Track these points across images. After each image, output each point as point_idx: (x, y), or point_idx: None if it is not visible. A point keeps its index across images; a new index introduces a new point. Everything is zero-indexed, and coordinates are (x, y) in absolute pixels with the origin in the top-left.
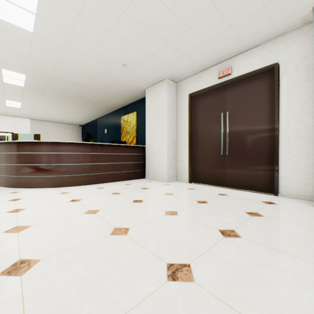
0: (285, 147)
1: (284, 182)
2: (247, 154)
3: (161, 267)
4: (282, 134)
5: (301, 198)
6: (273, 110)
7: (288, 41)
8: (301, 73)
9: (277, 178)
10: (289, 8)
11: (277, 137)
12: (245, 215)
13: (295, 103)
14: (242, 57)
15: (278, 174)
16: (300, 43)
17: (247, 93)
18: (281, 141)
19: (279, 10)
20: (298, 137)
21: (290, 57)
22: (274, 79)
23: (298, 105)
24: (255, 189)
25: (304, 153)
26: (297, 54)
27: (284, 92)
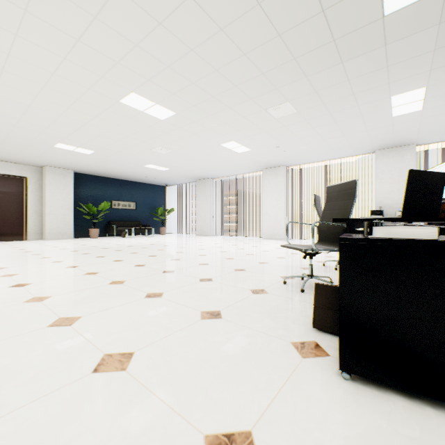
0: (31, 218)
1: (31, 234)
2: (7, 220)
3: (45, 246)
4: (29, 211)
5: (38, 239)
6: (24, 198)
7: (32, 170)
8: (38, 186)
9: (27, 232)
10: (39, 163)
11: (27, 213)
12: (35, 243)
13: (35, 199)
14: (6, 164)
15: (28, 230)
16: (37, 173)
17: (8, 185)
18: (29, 215)
19: (36, 163)
20: (36, 213)
21: (33, 177)
22: (26, 184)
23: (36, 200)
24: (13, 240)
25: (39, 220)
26: (36, 178)
27: (30, 192)
